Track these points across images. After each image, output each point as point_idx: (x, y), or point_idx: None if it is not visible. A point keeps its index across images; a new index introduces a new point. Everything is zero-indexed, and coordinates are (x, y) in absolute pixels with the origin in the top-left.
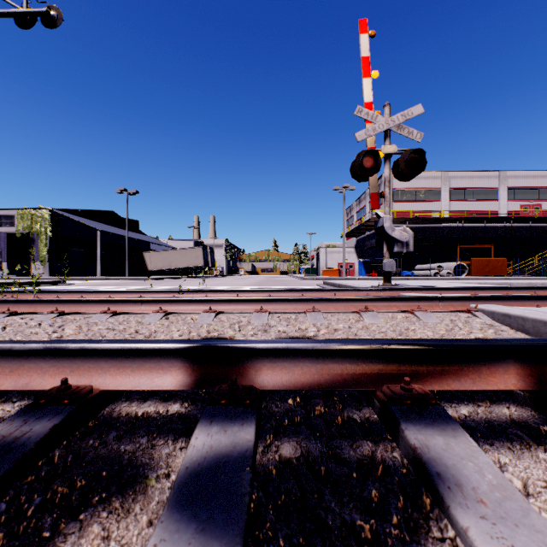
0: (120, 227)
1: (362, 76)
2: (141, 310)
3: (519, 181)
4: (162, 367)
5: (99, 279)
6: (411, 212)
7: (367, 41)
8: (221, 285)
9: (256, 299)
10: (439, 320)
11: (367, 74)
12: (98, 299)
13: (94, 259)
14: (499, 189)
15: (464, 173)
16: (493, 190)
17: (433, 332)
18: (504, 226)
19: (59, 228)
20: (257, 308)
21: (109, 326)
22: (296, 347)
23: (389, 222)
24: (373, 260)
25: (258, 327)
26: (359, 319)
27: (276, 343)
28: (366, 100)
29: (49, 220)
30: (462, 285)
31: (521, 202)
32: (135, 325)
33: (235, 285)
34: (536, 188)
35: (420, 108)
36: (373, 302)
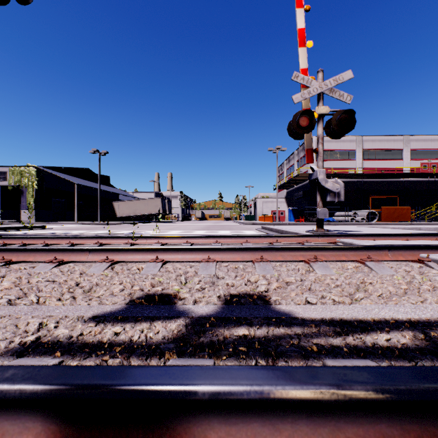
0: (94, 182)
1: (298, 45)
2: (88, 259)
3: (419, 144)
4: (3, 431)
5: (76, 223)
6: (332, 169)
7: (303, 14)
8: (176, 229)
9: (204, 248)
10: (395, 272)
11: (302, 44)
12: (46, 248)
13: (73, 207)
14: (403, 150)
15: (375, 137)
16: (398, 151)
17: (395, 288)
18: (407, 181)
19: (43, 182)
20: (205, 257)
21: (49, 279)
22: (279, 397)
23: (322, 175)
24: (300, 208)
25: (205, 280)
26: (309, 270)
27: (237, 385)
28: (301, 67)
29: (35, 176)
30: (383, 230)
31: (421, 160)
32: (77, 276)
33: (187, 229)
34: (433, 149)
35: (350, 74)
36: (321, 252)
